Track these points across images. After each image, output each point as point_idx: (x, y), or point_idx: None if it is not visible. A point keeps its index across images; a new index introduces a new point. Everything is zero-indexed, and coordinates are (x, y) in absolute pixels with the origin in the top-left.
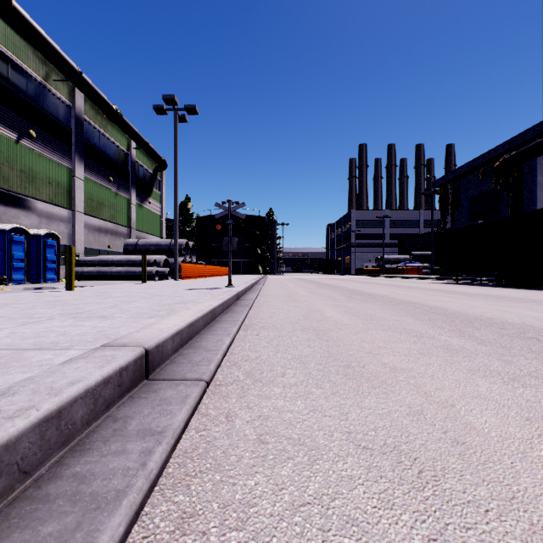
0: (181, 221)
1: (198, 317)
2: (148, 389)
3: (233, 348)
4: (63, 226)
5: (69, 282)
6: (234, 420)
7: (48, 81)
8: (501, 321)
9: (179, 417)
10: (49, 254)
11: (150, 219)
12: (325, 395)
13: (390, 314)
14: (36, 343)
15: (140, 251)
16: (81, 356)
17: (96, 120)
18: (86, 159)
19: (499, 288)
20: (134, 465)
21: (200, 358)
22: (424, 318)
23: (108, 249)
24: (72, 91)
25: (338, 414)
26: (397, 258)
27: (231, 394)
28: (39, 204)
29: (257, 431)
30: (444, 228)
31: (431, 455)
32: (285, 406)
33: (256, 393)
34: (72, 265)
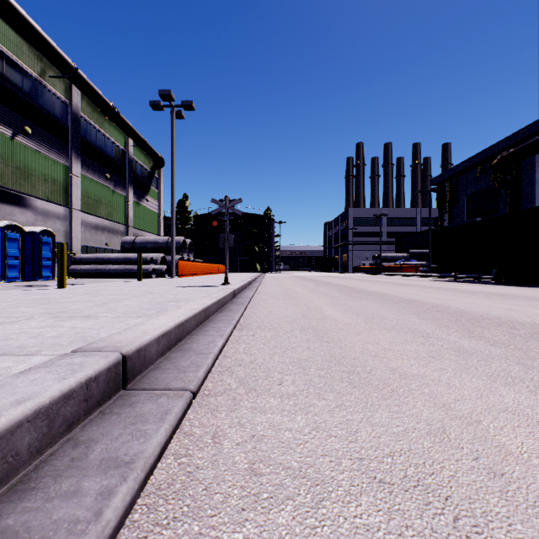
0: (178, 219)
1: (189, 317)
2: (123, 402)
3: (226, 350)
4: (59, 223)
5: (60, 279)
6: (222, 442)
7: (44, 78)
8: (510, 320)
9: (154, 440)
10: (44, 252)
11: (148, 217)
12: (329, 408)
13: (392, 312)
14: (0, 347)
15: (137, 249)
16: (43, 364)
17: (93, 117)
18: (82, 157)
19: (499, 285)
20: (85, 514)
21: (188, 363)
22: (428, 317)
23: (105, 246)
24: (68, 87)
25: (346, 433)
26: (394, 256)
27: (220, 406)
28: (35, 202)
29: (249, 457)
30: (441, 226)
31: (465, 492)
32: (283, 423)
33: (249, 405)
34: (64, 262)
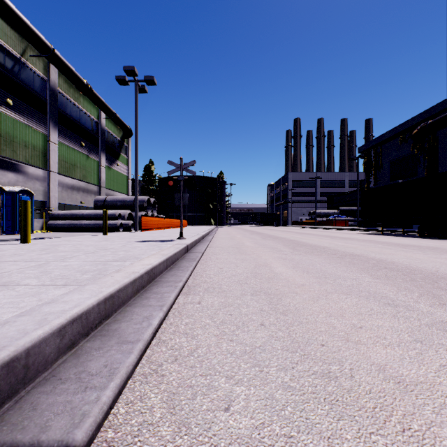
0: (145, 181)
1: (125, 284)
2: None
3: (164, 329)
4: (38, 184)
5: (24, 235)
6: None
7: (25, 57)
8: None
9: None
10: None
11: (118, 179)
12: None
13: (342, 269)
14: None
15: (108, 206)
16: None
17: (69, 92)
18: (60, 126)
19: (423, 238)
20: None
21: (100, 364)
22: (380, 275)
23: (80, 204)
24: (47, 66)
25: None
26: (327, 212)
27: None
28: (16, 165)
29: None
30: (368, 187)
31: None
32: None
33: None
34: (27, 219)
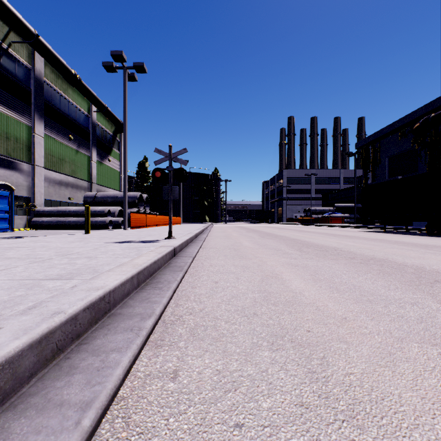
0: (139, 178)
1: (6, 357)
2: None
3: None
4: (22, 178)
5: None
6: None
7: (6, 42)
8: None
9: None
10: (2, 205)
11: (110, 175)
12: None
13: (381, 284)
14: None
15: (98, 203)
16: None
17: (56, 83)
18: (46, 118)
19: (434, 237)
20: None
21: None
22: None
23: (68, 200)
24: (32, 54)
25: None
26: (322, 209)
27: None
28: None
29: None
30: (365, 183)
31: None
32: None
33: None
34: None
